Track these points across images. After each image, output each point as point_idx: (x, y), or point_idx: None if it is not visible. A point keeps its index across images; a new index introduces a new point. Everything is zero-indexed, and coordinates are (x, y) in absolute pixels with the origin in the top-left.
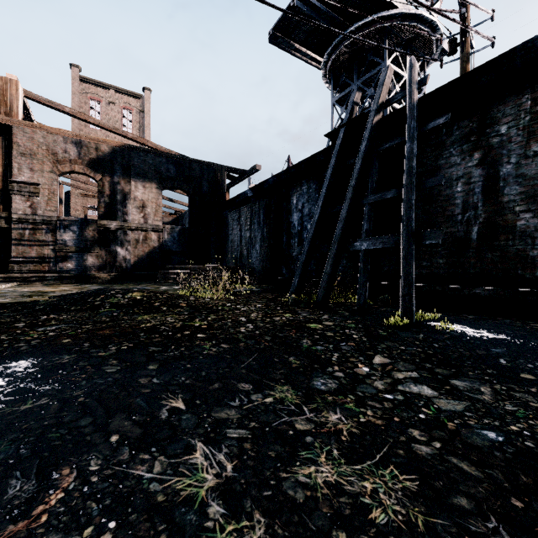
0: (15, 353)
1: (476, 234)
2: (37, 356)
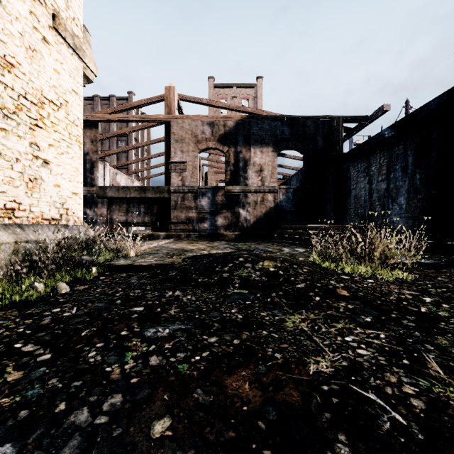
0: None
1: None
2: None
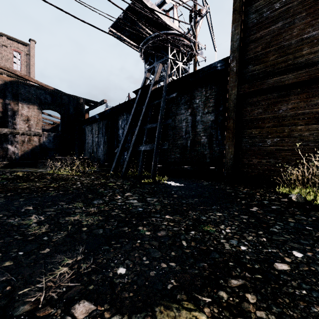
0: None
1: (189, 144)
2: None
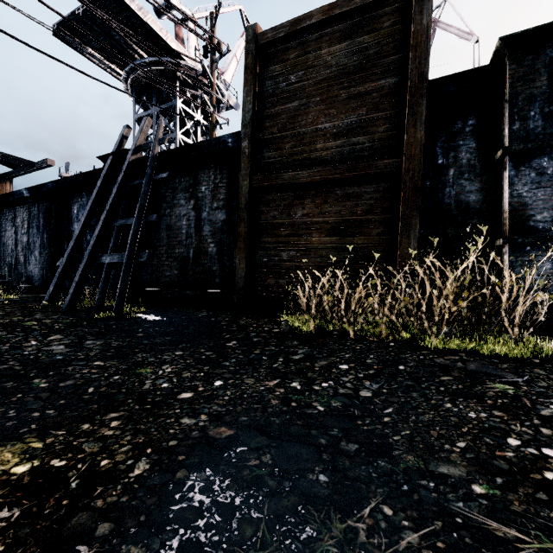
0: None
1: (192, 255)
2: None
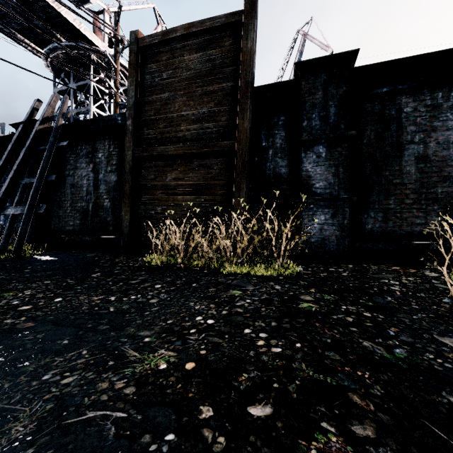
0: None
1: (91, 208)
2: None
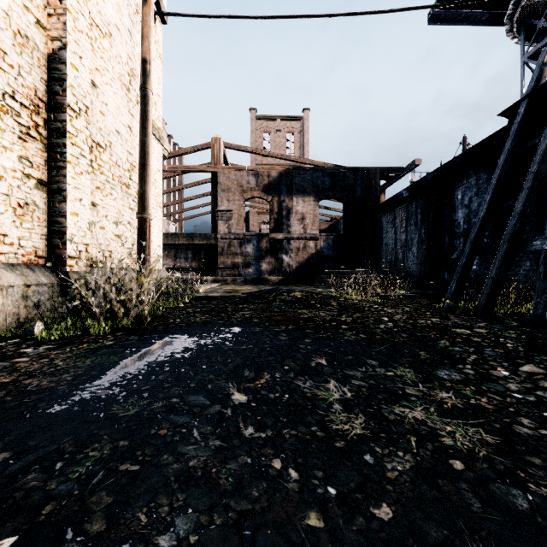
0: (232, 323)
1: None
2: (242, 326)
